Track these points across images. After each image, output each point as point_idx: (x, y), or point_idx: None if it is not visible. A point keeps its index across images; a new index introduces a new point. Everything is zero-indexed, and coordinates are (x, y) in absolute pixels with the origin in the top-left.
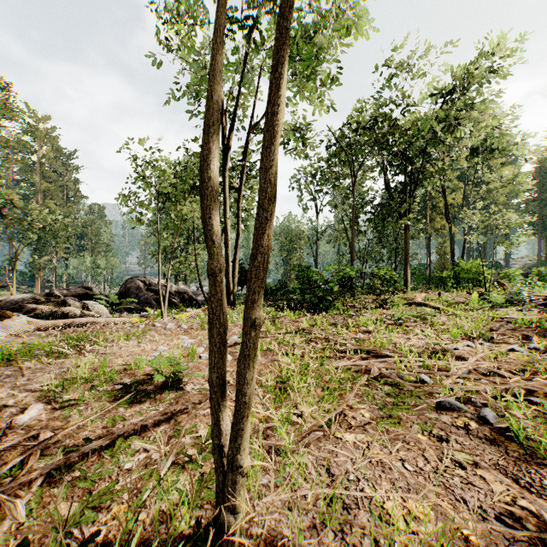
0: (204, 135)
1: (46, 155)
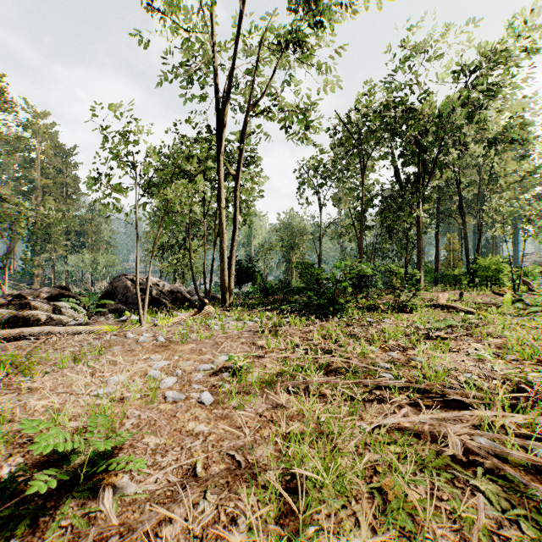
0: None
1: (45, 151)
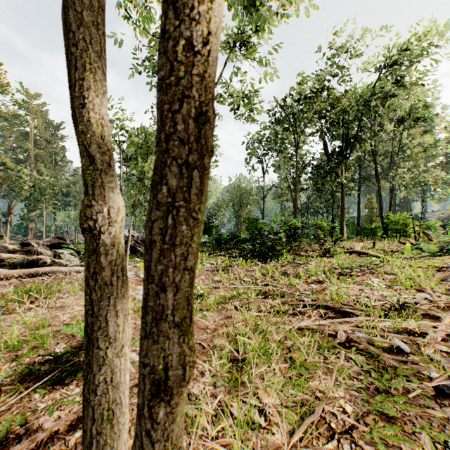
0: None
1: (37, 126)
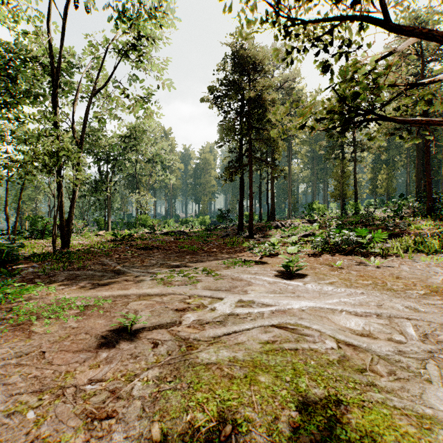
0: (6, 202)
1: None
